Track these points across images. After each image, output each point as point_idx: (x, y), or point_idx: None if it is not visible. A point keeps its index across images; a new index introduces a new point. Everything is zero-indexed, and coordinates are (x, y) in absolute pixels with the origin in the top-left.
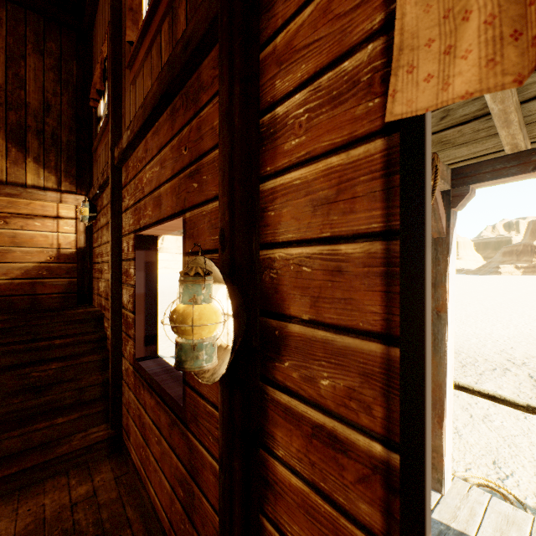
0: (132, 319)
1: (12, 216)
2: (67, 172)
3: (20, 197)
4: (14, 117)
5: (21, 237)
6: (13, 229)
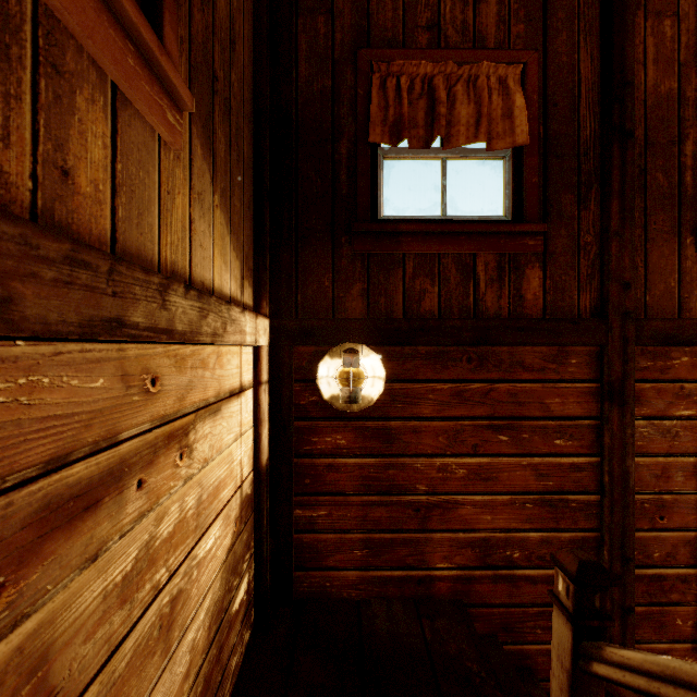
0: (691, 576)
1: (195, 418)
2: (247, 250)
3: (223, 340)
4: (199, 19)
5: (206, 491)
6: (197, 468)
